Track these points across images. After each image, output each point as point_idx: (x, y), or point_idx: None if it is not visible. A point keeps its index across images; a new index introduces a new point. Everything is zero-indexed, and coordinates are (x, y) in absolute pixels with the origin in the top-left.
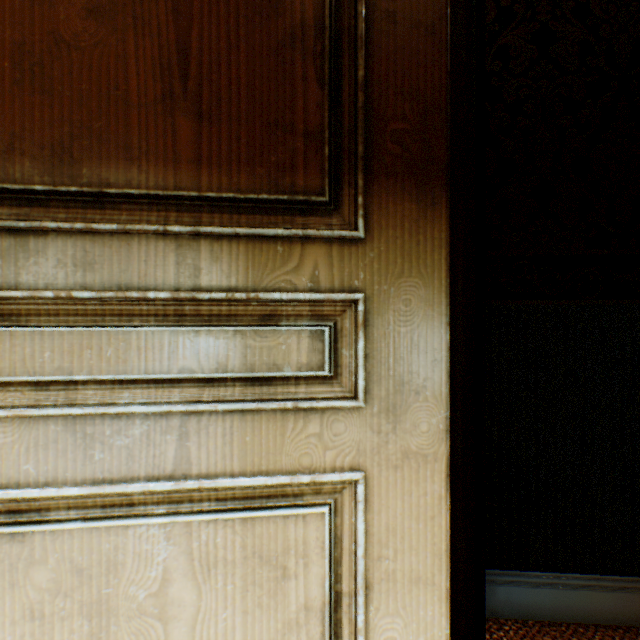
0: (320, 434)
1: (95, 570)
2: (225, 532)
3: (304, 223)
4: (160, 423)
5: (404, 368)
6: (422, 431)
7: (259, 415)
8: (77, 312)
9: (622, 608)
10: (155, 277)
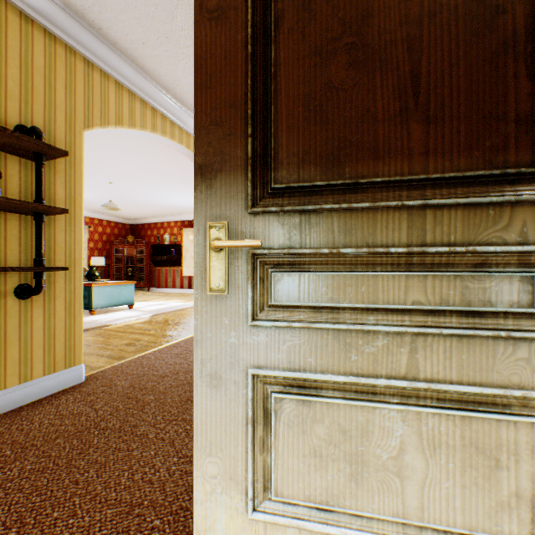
0: (527, 359)
1: (353, 433)
2: (446, 423)
3: (511, 191)
4: (395, 339)
5: None
6: None
7: (472, 339)
8: (338, 262)
9: None
10: (391, 237)
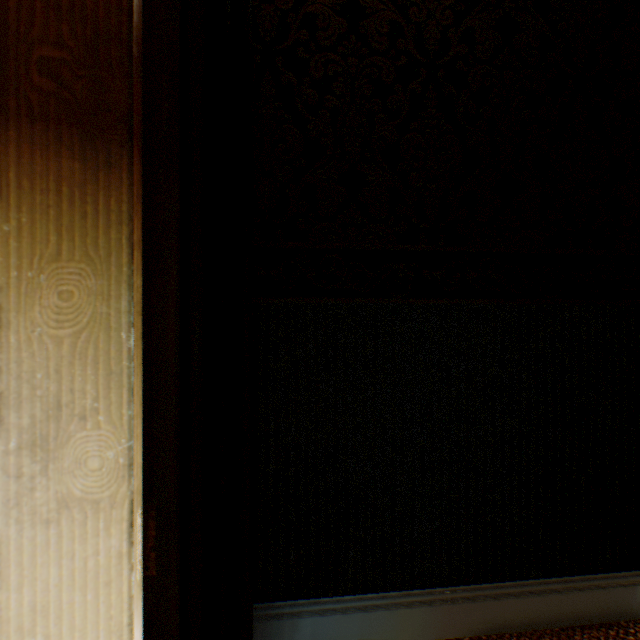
0: None
1: None
2: None
3: None
4: None
5: (63, 385)
6: (93, 469)
7: None
8: None
9: (430, 622)
10: None
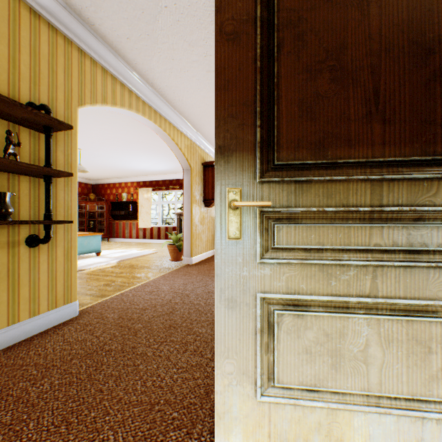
0: None
1: (333, 335)
2: (396, 325)
3: (437, 170)
4: (362, 270)
5: None
6: None
7: (413, 269)
8: (322, 217)
9: None
10: (359, 200)
